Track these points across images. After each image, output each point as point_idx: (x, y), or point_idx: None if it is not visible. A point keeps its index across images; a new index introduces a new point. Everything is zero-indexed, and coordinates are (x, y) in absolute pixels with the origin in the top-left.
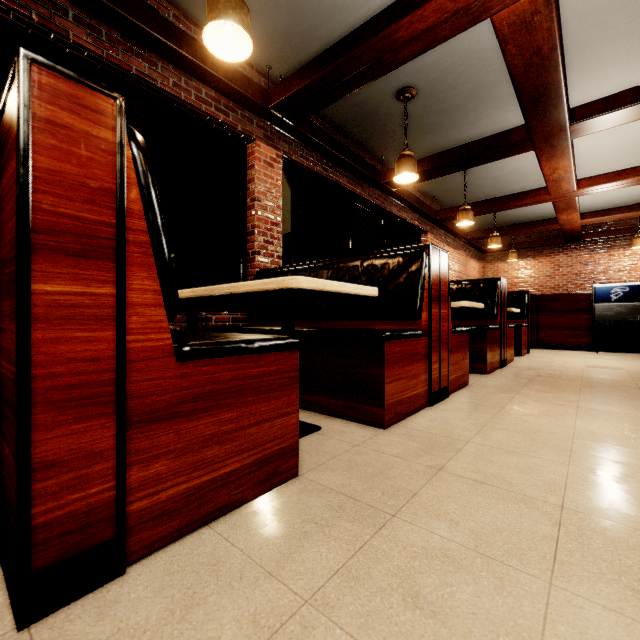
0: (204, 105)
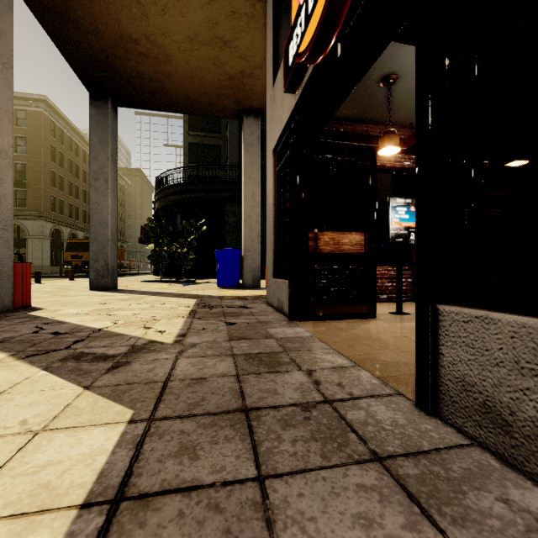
0: None
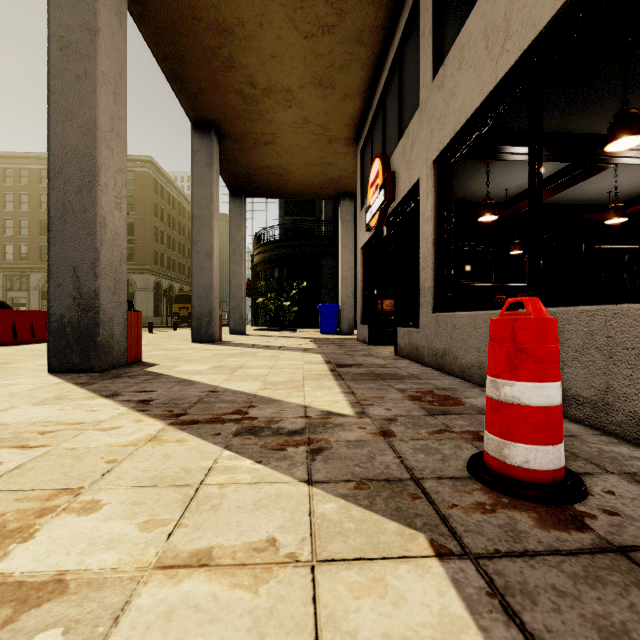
0: (506, 250)
